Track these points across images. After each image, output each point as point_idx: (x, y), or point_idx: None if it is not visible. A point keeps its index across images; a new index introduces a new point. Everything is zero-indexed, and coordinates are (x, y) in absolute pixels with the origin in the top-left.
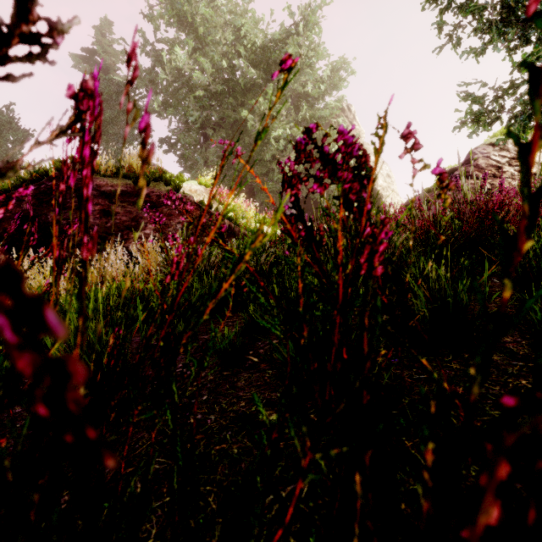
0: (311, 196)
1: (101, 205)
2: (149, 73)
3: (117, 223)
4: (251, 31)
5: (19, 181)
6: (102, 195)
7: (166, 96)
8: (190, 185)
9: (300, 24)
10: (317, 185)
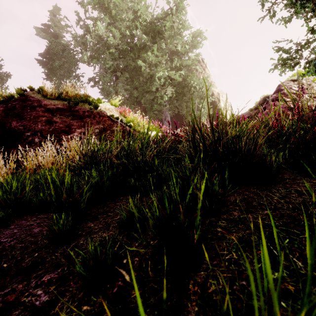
0: (180, 113)
1: (46, 117)
2: (81, 38)
3: (56, 129)
4: (143, 13)
5: None
6: (47, 110)
7: (92, 52)
8: (105, 105)
9: (173, 7)
10: None
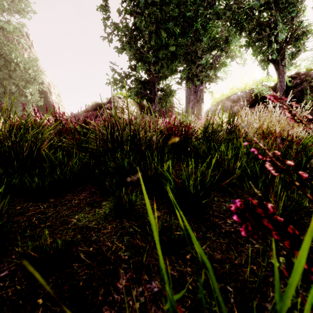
0: None
1: None
2: None
3: None
4: None
5: None
6: None
7: None
8: None
9: None
10: None
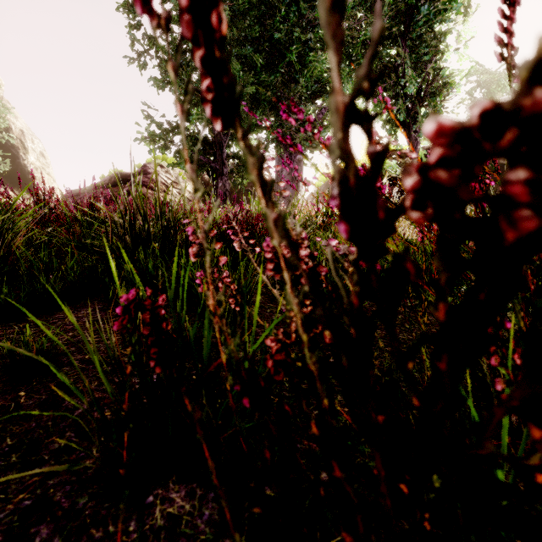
0: None
1: None
2: None
3: None
4: None
5: None
6: None
7: None
8: None
9: None
10: None
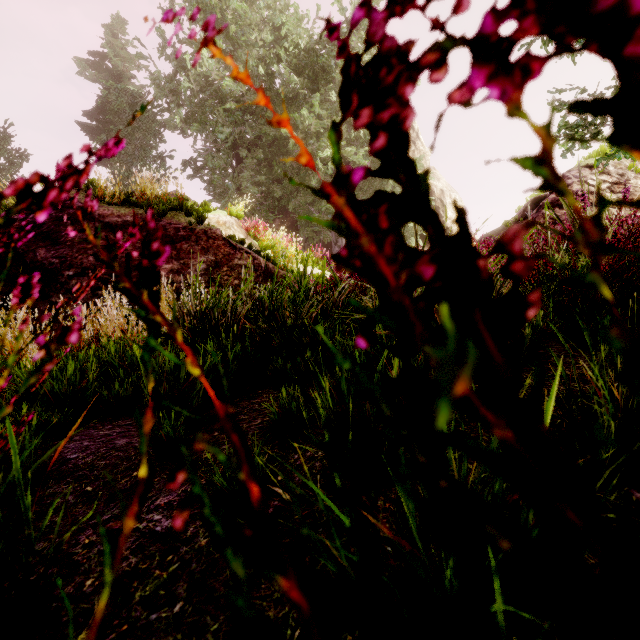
0: None
1: (104, 240)
2: (169, 80)
3: (123, 263)
4: (293, 31)
5: (2, 210)
6: (105, 227)
7: (190, 108)
8: (218, 215)
9: None
10: (485, 70)
